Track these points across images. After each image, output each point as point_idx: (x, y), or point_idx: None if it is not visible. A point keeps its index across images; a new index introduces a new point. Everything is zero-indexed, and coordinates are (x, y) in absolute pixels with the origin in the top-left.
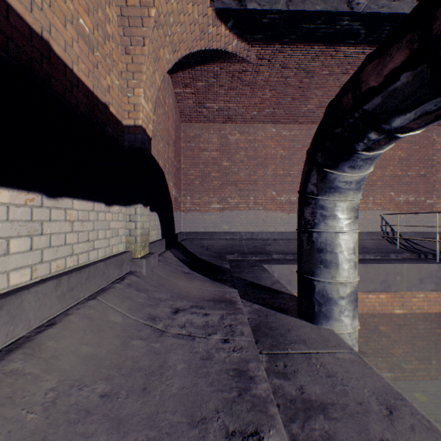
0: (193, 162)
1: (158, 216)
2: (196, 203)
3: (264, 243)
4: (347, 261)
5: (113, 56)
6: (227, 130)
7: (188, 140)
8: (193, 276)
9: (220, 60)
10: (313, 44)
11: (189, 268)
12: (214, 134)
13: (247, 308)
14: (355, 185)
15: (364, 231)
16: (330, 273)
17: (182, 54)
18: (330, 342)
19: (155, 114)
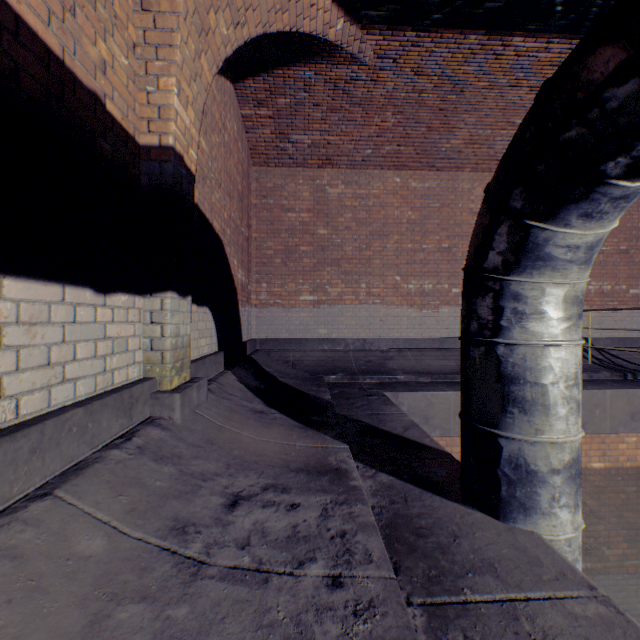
0: (271, 228)
1: (211, 314)
2: (275, 293)
3: (384, 356)
4: (565, 400)
5: (114, 8)
6: (325, 179)
7: (263, 195)
8: (269, 418)
9: (315, 58)
10: (468, 31)
11: (264, 402)
12: (305, 185)
13: (368, 482)
14: (585, 252)
15: None
16: (532, 423)
17: (251, 33)
18: (543, 567)
19: (206, 140)
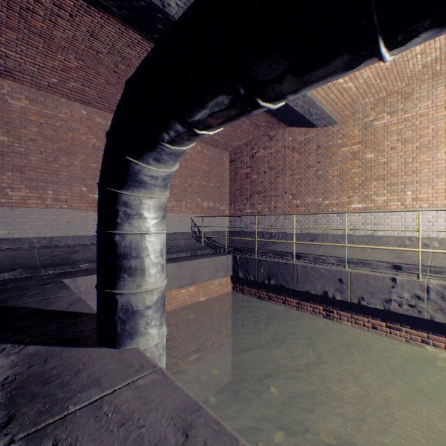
0: None
1: None
2: None
3: (71, 251)
4: (155, 265)
5: None
6: (6, 89)
7: None
8: None
9: None
10: (128, 26)
11: None
12: None
13: (12, 358)
14: (162, 181)
15: (179, 232)
16: (136, 281)
17: None
18: (133, 366)
19: None
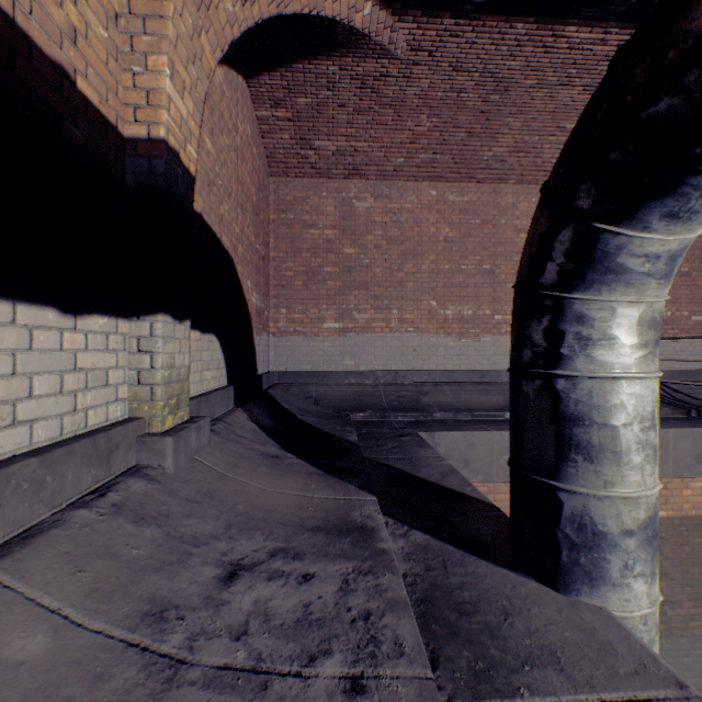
0: (291, 247)
1: (218, 343)
2: (296, 320)
3: (418, 391)
4: (640, 446)
5: None
6: (352, 191)
7: (282, 209)
8: (284, 464)
9: (339, 49)
10: (514, 18)
11: (279, 444)
12: (329, 198)
13: (400, 542)
14: (666, 264)
15: None
16: (600, 474)
17: (263, 13)
18: (618, 656)
19: (212, 141)
